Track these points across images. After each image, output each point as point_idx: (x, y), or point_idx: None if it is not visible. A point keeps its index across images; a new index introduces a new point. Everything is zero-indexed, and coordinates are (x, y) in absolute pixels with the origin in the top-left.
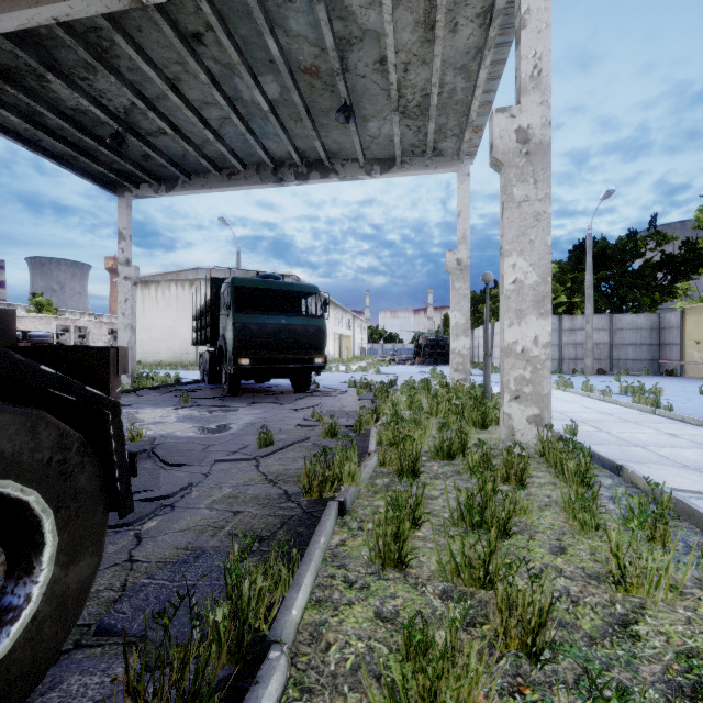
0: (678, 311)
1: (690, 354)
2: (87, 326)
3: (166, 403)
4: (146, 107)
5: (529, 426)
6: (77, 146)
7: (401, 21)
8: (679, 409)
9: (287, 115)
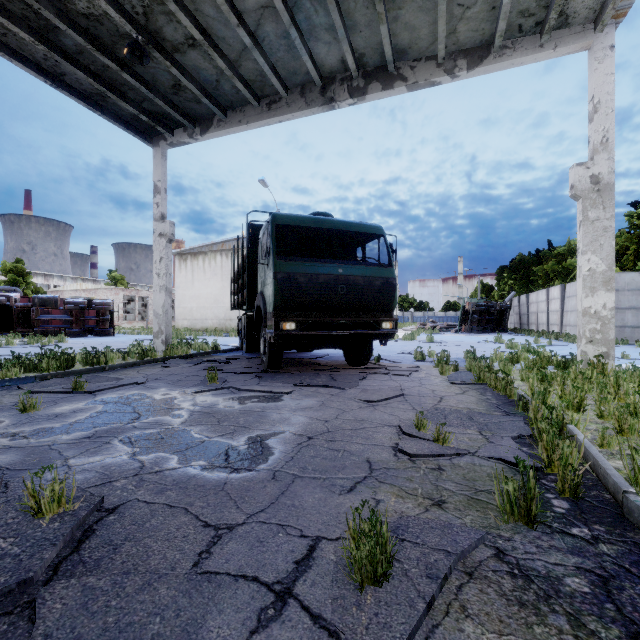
0: None
1: None
2: (148, 296)
3: (189, 381)
4: None
5: None
6: (102, 78)
7: None
8: None
9: None
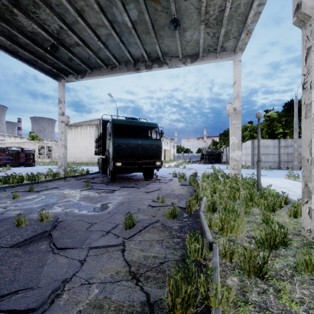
0: None
1: None
2: (51, 146)
3: (77, 186)
4: (67, 28)
5: None
6: (36, 54)
7: None
8: None
9: (141, 31)
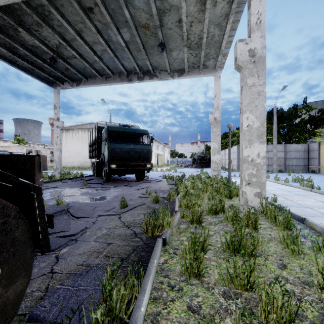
0: (317, 142)
1: (323, 162)
2: (40, 150)
3: (76, 186)
4: (66, 44)
5: (255, 198)
6: (34, 64)
7: (189, 0)
8: (322, 189)
9: (133, 49)
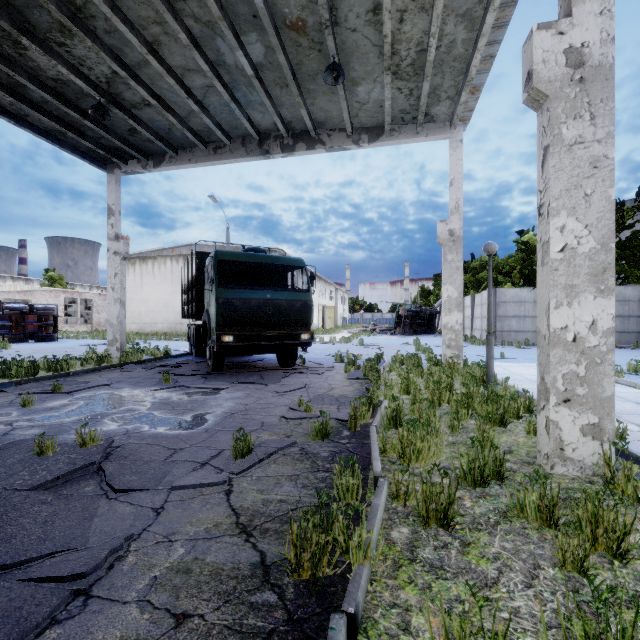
0: None
1: None
2: (92, 299)
3: (147, 382)
4: (127, 74)
5: (584, 439)
6: (63, 121)
7: None
8: None
9: (272, 81)
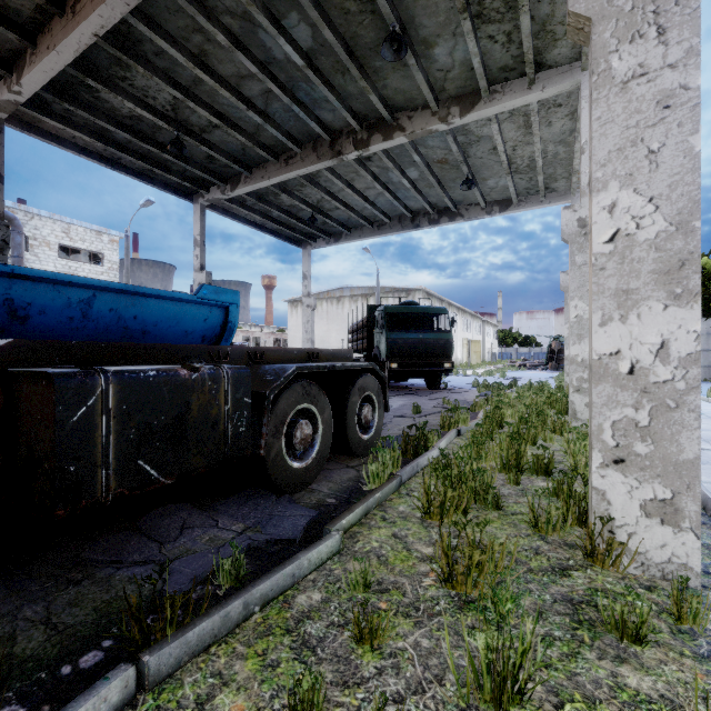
0: None
1: None
2: (260, 337)
3: None
4: (331, 199)
5: (587, 409)
6: (285, 224)
7: (507, 128)
8: None
9: (423, 186)
